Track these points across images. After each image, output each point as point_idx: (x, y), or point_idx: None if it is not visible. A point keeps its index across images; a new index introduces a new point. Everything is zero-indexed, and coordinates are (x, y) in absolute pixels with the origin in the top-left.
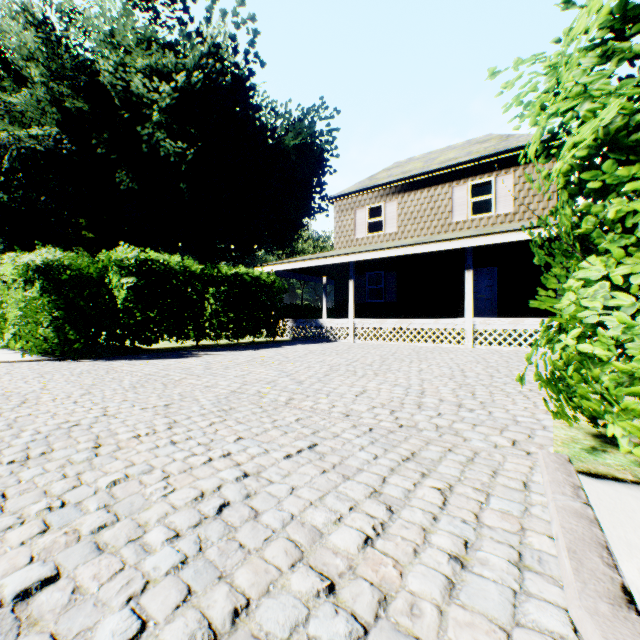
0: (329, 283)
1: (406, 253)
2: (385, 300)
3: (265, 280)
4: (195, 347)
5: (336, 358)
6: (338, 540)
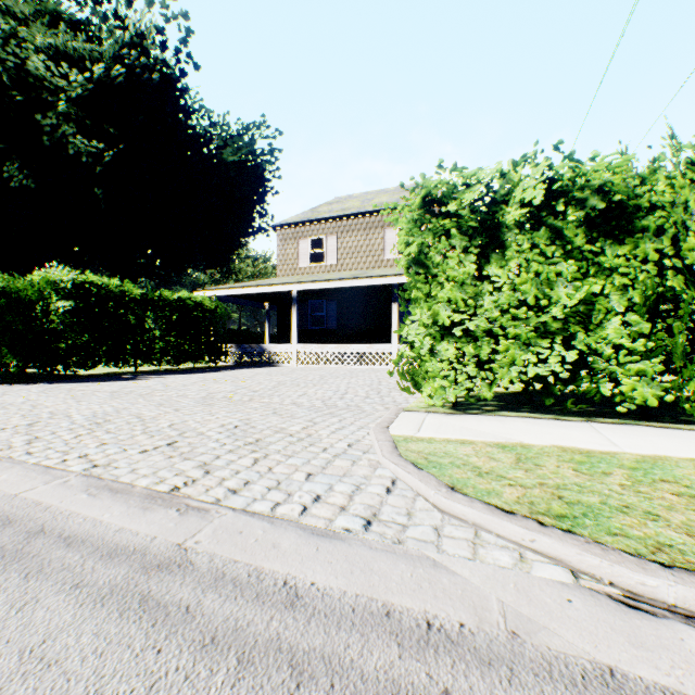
0: (272, 309)
1: (344, 286)
2: (327, 327)
3: (208, 305)
4: (135, 372)
5: (282, 377)
6: (293, 428)
